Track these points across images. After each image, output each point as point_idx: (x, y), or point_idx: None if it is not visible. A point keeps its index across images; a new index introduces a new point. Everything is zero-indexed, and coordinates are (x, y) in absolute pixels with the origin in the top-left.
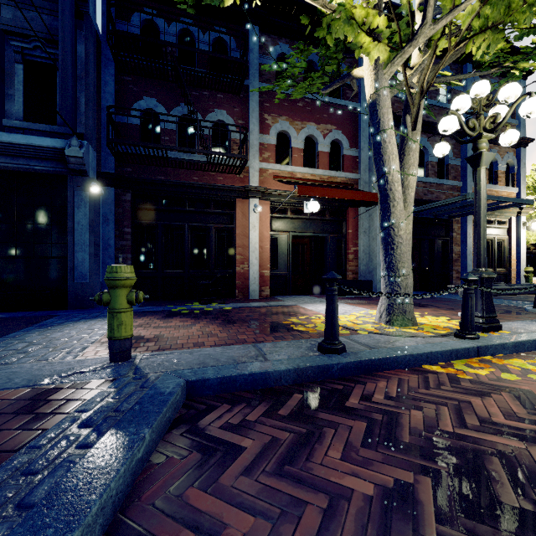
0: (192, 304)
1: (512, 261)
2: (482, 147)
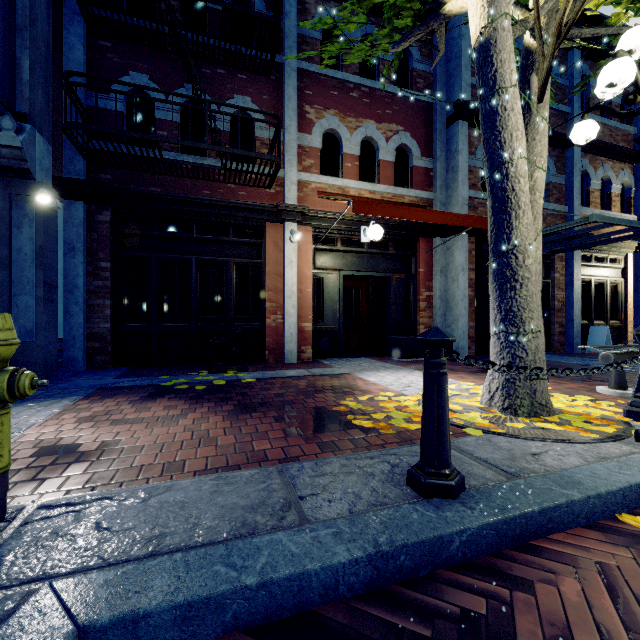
0: (198, 373)
1: (629, 311)
2: None
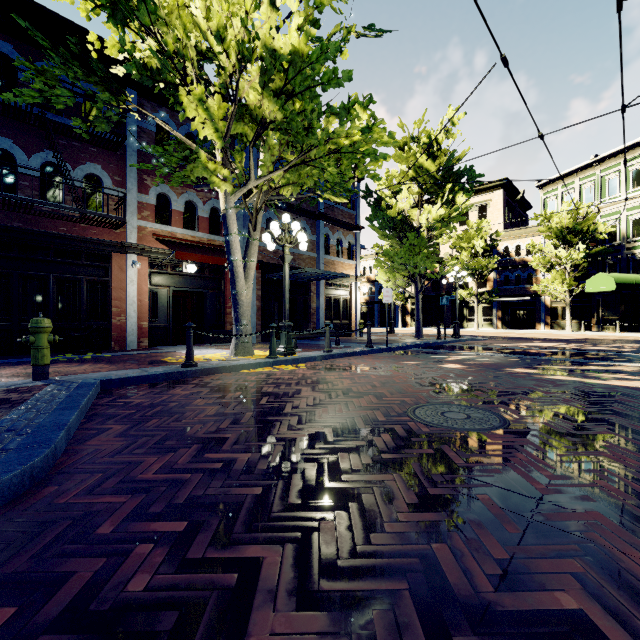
0: (63, 355)
1: (353, 315)
2: (286, 252)
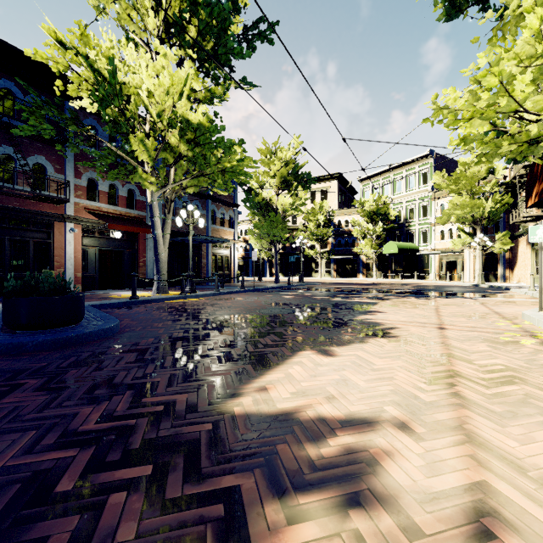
0: None
1: (232, 268)
2: (191, 229)
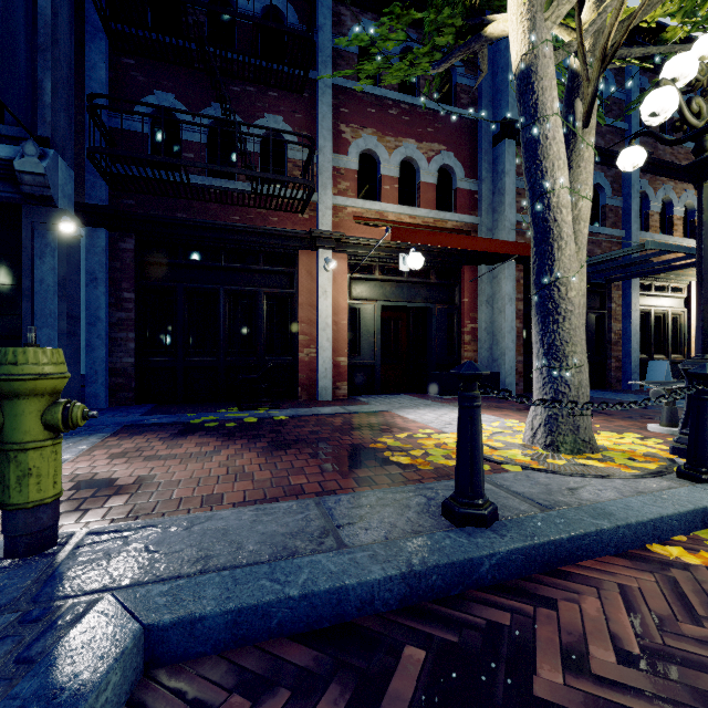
0: (227, 410)
1: (693, 345)
2: None
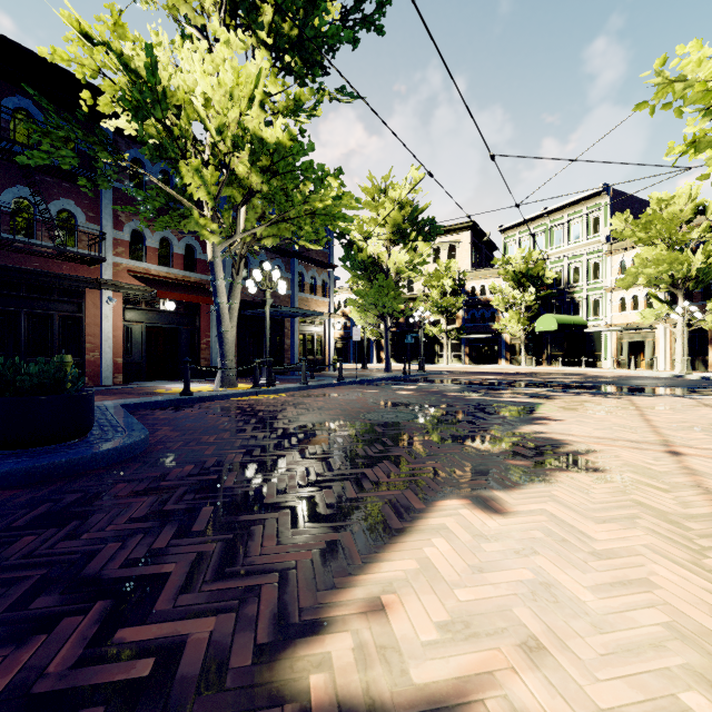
0: None
1: (327, 351)
2: (267, 296)
